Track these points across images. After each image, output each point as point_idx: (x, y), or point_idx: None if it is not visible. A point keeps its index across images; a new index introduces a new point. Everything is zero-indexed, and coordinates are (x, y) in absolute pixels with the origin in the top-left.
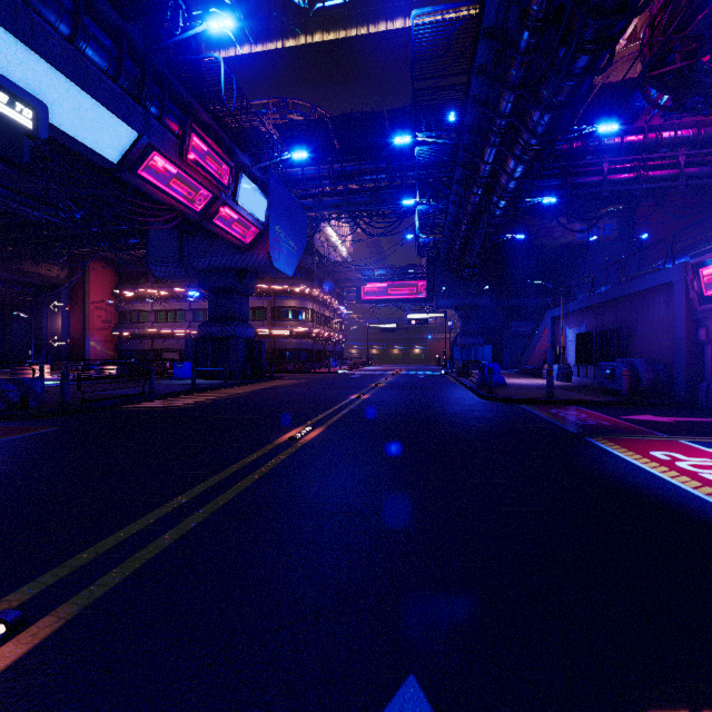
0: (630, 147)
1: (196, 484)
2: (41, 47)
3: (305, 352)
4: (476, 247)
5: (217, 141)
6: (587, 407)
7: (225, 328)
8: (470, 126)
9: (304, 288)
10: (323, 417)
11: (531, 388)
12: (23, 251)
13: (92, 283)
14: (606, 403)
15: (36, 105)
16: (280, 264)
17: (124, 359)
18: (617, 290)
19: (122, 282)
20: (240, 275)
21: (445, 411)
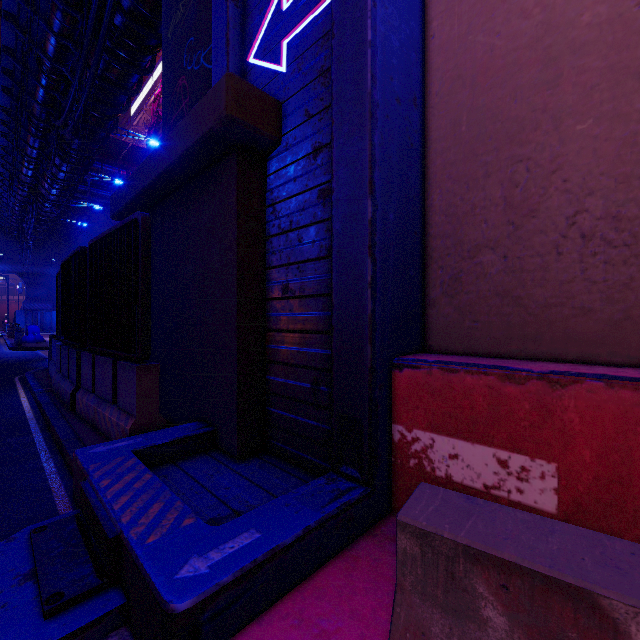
0: None
1: None
2: None
3: None
4: (30, 229)
5: None
6: None
7: None
8: (5, 146)
9: None
10: None
11: None
12: None
13: None
14: None
15: None
16: None
17: None
18: None
19: None
20: None
21: None
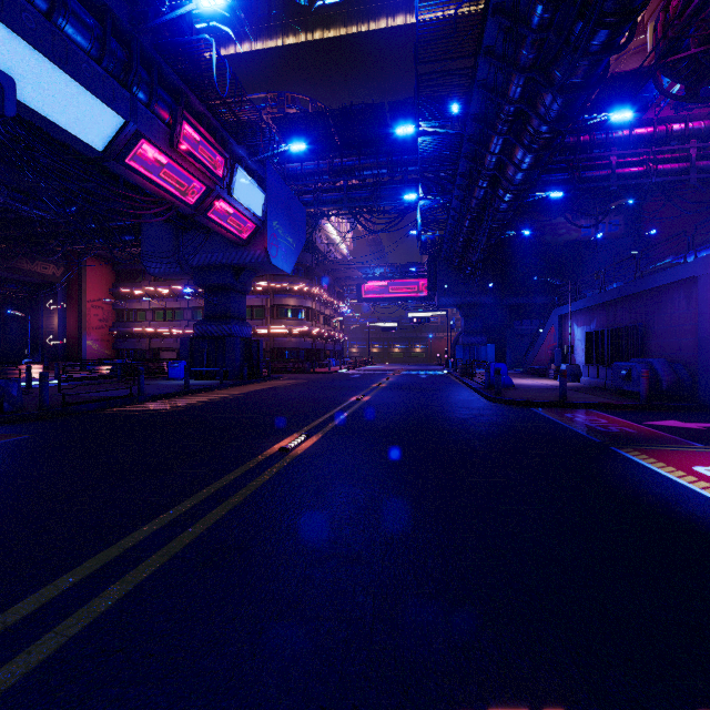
0: (639, 140)
1: (163, 511)
2: (13, 20)
3: (304, 351)
4: (480, 243)
5: (211, 132)
6: (604, 411)
7: (221, 327)
8: (475, 114)
9: (303, 286)
10: (320, 423)
11: (540, 390)
12: (17, 249)
13: (89, 281)
14: (624, 406)
15: (1, 78)
16: (278, 260)
17: (118, 359)
18: (632, 287)
19: (120, 280)
20: (237, 272)
21: (452, 415)
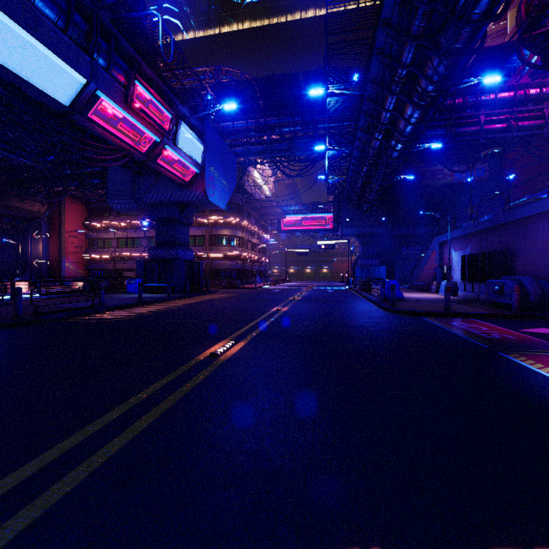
0: (502, 102)
1: (94, 418)
2: None
3: (236, 271)
4: (376, 184)
5: (160, 94)
6: (483, 320)
7: (169, 251)
8: (374, 77)
9: (235, 220)
10: (246, 330)
11: (426, 302)
12: (9, 190)
13: (67, 216)
14: (499, 316)
15: None
16: (215, 198)
17: (88, 277)
18: (502, 218)
19: (91, 215)
20: (182, 208)
21: (356, 323)
